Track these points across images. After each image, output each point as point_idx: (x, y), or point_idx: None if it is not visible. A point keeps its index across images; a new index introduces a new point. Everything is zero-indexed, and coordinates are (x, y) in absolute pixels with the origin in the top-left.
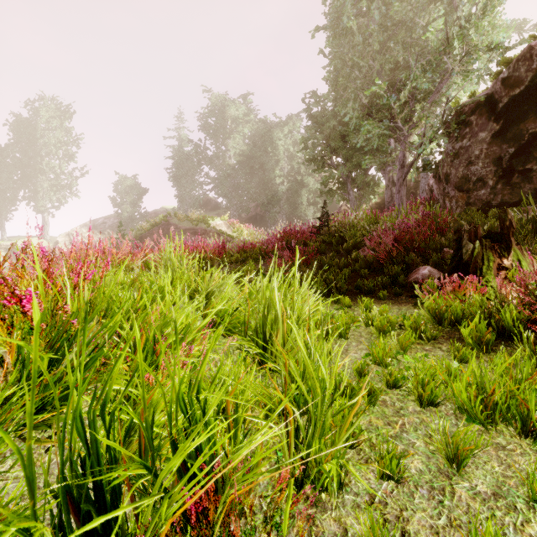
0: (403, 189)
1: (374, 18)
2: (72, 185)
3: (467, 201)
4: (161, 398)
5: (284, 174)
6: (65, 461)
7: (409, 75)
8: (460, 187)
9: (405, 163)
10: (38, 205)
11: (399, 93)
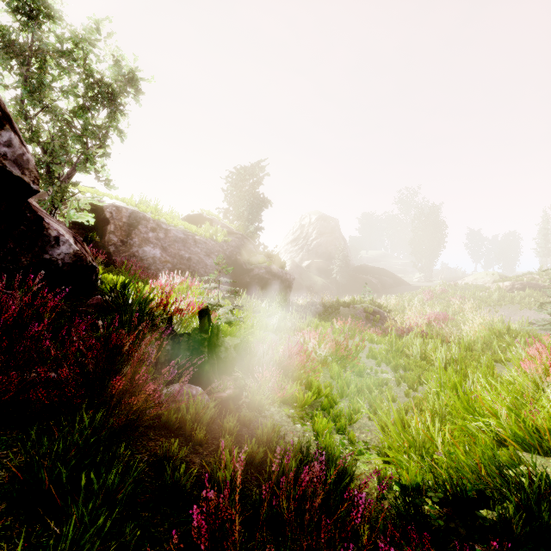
0: None
1: None
2: None
3: None
4: None
5: None
6: None
7: None
8: None
9: None
10: None
11: None
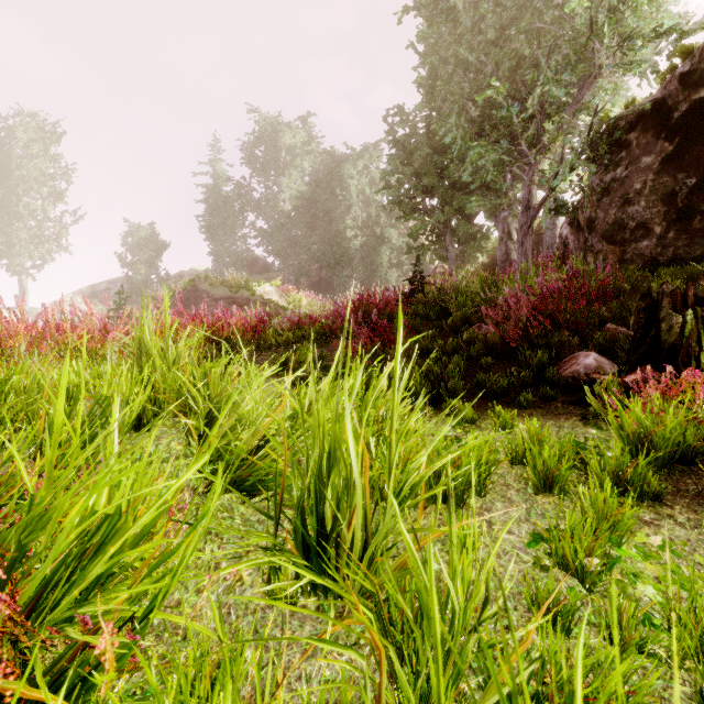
0: (528, 240)
1: None
2: (62, 235)
3: (621, 258)
4: None
5: (358, 224)
6: None
7: (537, 77)
8: (610, 237)
9: (531, 203)
10: (12, 264)
11: (522, 104)
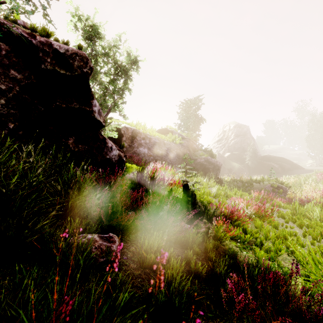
0: None
1: None
2: None
3: None
4: None
5: None
6: None
7: None
8: None
9: None
10: None
11: None
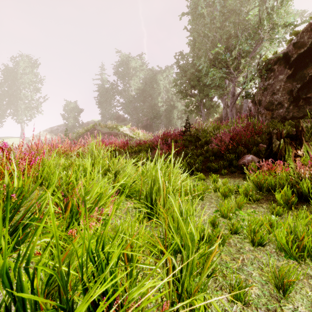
0: (233, 109)
1: (217, 7)
2: (38, 106)
3: (272, 116)
4: (78, 248)
5: (163, 100)
6: (1, 302)
7: (237, 42)
8: (267, 108)
9: (235, 93)
10: (18, 119)
11: (231, 52)
